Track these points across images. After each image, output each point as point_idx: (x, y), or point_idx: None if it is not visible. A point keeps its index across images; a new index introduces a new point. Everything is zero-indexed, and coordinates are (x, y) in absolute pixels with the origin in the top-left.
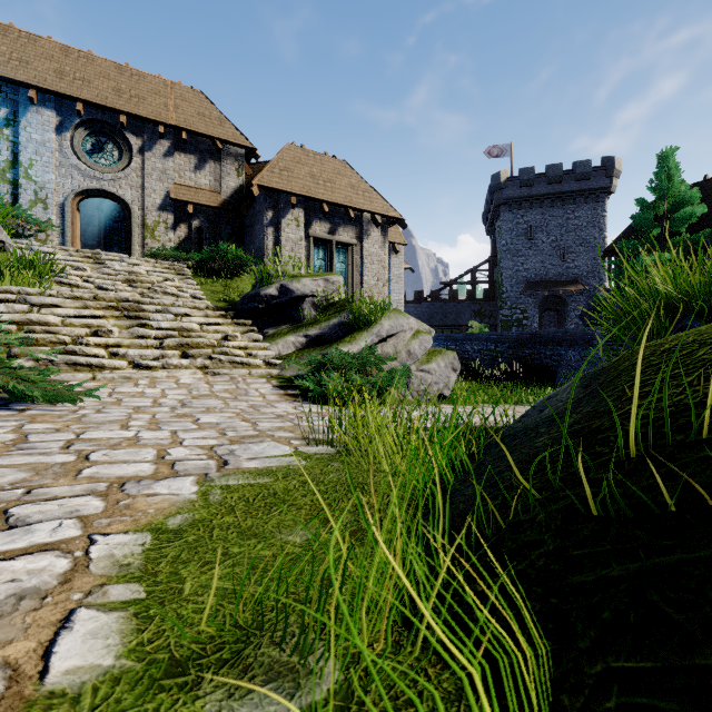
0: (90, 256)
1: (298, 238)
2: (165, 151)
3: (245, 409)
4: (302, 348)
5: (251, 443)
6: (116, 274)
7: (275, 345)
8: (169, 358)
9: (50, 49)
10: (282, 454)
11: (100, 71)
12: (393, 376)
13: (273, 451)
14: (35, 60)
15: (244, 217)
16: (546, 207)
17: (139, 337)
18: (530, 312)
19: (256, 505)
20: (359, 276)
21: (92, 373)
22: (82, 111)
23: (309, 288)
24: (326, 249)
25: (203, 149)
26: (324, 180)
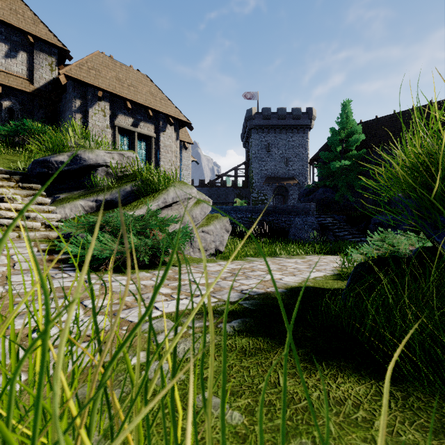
0: None
1: (105, 126)
2: None
3: None
4: (91, 212)
5: None
6: None
7: (62, 208)
8: None
9: None
10: None
11: None
12: (173, 237)
13: None
14: None
15: (57, 105)
16: (277, 133)
17: None
18: (268, 195)
19: None
20: (157, 161)
21: None
22: None
23: (102, 158)
24: (130, 138)
25: (14, 40)
26: (128, 84)
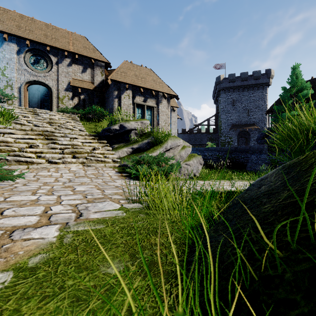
0: (31, 111)
1: (129, 104)
2: (68, 64)
3: (100, 183)
4: (130, 154)
5: (99, 202)
6: (43, 119)
7: (117, 152)
8: (66, 158)
9: (14, 16)
10: (113, 209)
11: (38, 26)
12: (172, 167)
13: (109, 207)
14: (7, 21)
15: (104, 94)
16: (241, 91)
17: (52, 148)
18: (233, 138)
19: (91, 245)
20: (157, 121)
21: (27, 165)
22: (29, 44)
23: (133, 126)
24: (142, 109)
25: (85, 63)
26: (141, 77)
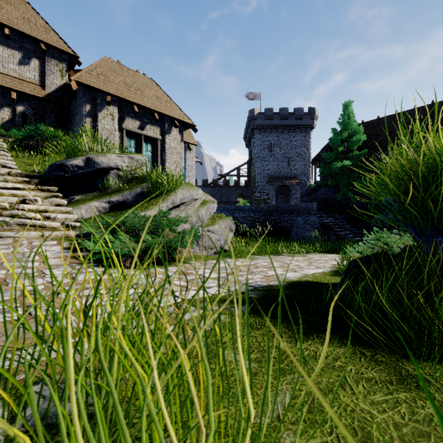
0: None
1: (113, 129)
2: None
3: None
4: (104, 212)
5: None
6: None
7: (78, 209)
8: None
9: None
10: None
11: None
12: (183, 236)
13: None
14: None
15: (67, 109)
16: (280, 133)
17: None
18: (271, 194)
19: None
20: (163, 162)
21: None
22: None
23: (114, 162)
24: (137, 140)
25: (27, 48)
26: (135, 89)
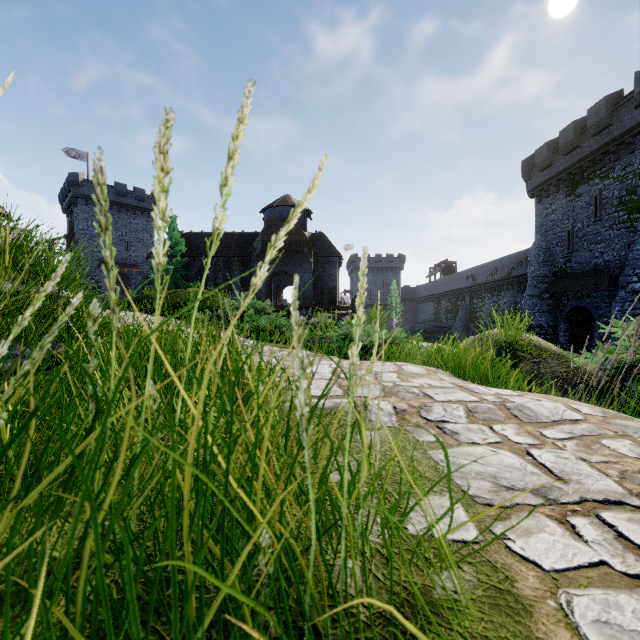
0: None
1: None
2: None
3: None
4: None
5: None
6: None
7: None
8: None
9: None
10: None
11: None
12: None
13: None
14: None
15: None
16: (116, 210)
17: None
18: (103, 282)
19: None
20: None
21: None
22: None
23: None
24: None
25: None
26: None
